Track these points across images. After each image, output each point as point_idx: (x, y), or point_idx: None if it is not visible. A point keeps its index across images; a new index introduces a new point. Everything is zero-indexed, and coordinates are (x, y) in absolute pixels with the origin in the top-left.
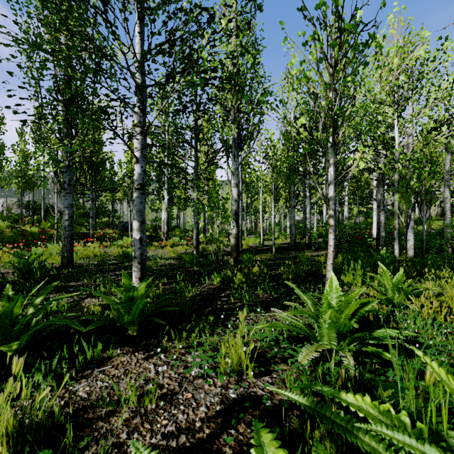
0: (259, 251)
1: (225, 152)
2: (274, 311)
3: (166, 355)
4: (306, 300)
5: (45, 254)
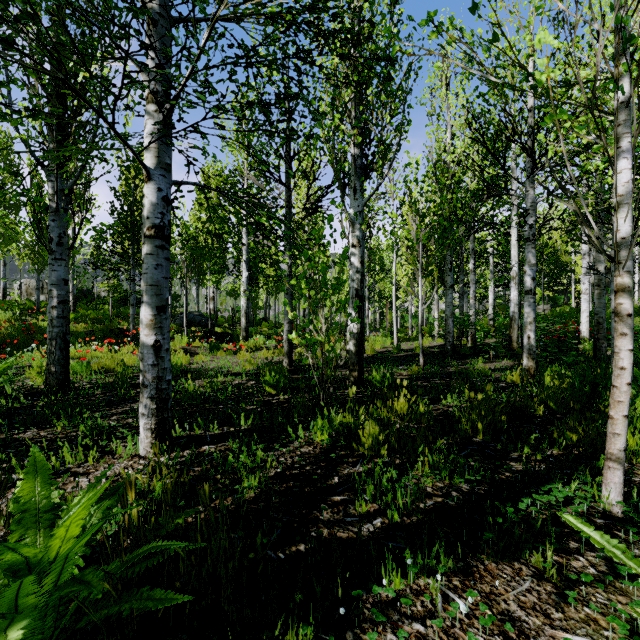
0: (394, 360)
1: (339, 182)
2: (487, 567)
3: None
4: None
5: (32, 365)
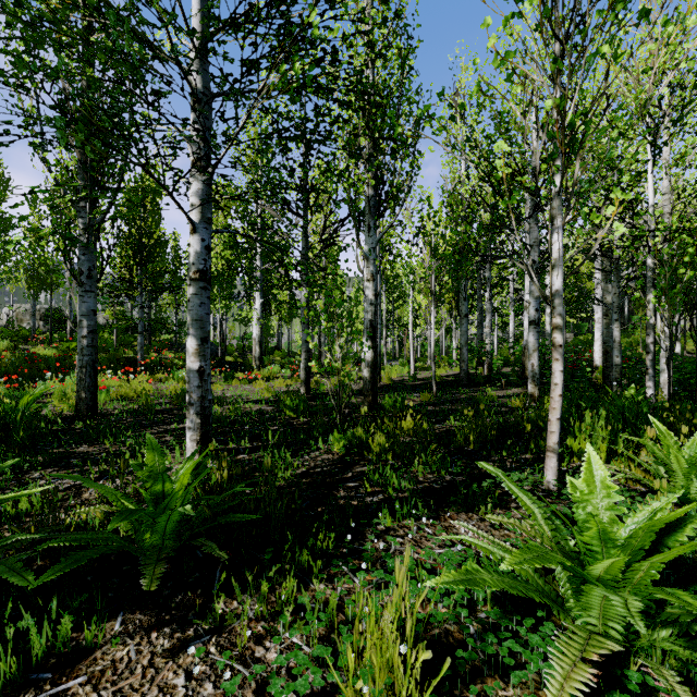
0: (409, 388)
1: (354, 221)
2: (450, 515)
3: (220, 640)
4: (531, 508)
5: (54, 393)
